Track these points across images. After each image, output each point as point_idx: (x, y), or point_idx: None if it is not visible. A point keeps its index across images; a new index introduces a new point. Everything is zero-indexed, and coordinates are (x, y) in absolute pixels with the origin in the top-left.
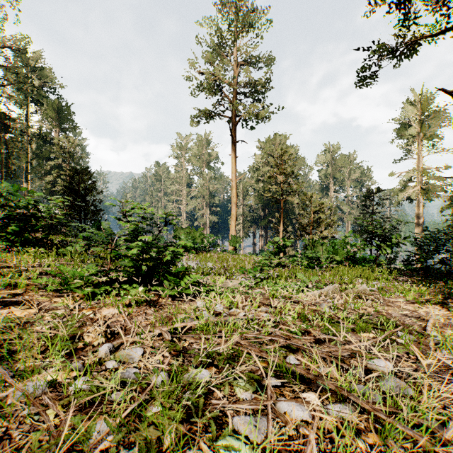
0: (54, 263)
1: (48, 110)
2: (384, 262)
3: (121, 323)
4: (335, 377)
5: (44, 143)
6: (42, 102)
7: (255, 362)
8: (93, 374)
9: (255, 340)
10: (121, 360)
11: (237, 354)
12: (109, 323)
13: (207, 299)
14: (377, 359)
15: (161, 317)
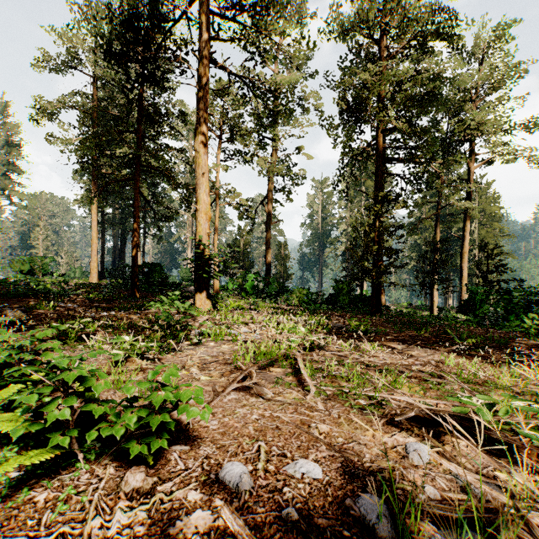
0: None
1: None
2: None
3: None
4: None
5: None
6: None
7: None
8: None
9: None
10: None
11: None
12: None
13: None
14: None
15: None
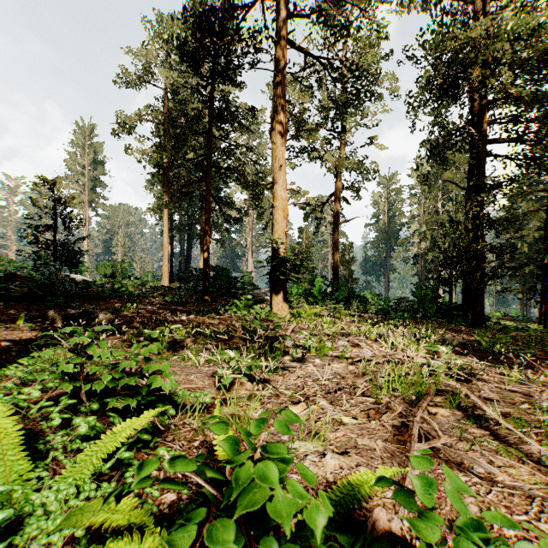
0: None
1: None
2: None
3: None
4: None
5: None
6: None
7: None
8: None
9: None
10: None
11: None
12: None
13: None
14: None
15: None
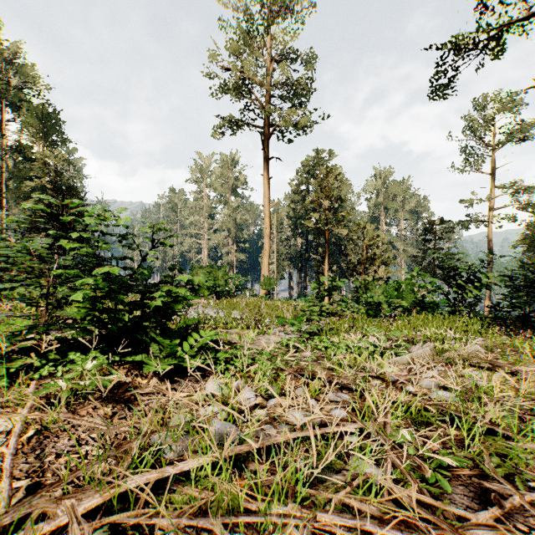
0: None
1: (29, 117)
2: (462, 309)
3: None
4: None
5: (25, 160)
6: (19, 105)
7: None
8: None
9: None
10: None
11: None
12: None
13: (226, 375)
14: None
15: (118, 433)
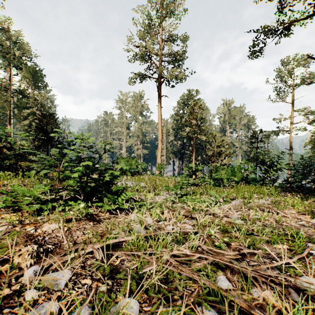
0: (17, 183)
1: (26, 73)
2: (269, 182)
3: (59, 238)
4: (272, 303)
5: (23, 97)
6: (21, 66)
7: (186, 282)
8: (5, 311)
9: (185, 259)
10: (45, 287)
11: (168, 275)
12: (47, 239)
13: (139, 212)
14: (306, 278)
15: (97, 231)
